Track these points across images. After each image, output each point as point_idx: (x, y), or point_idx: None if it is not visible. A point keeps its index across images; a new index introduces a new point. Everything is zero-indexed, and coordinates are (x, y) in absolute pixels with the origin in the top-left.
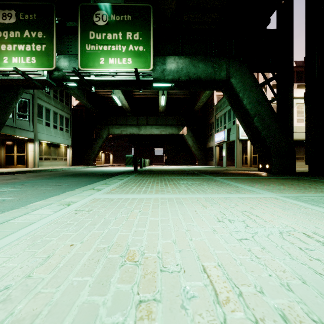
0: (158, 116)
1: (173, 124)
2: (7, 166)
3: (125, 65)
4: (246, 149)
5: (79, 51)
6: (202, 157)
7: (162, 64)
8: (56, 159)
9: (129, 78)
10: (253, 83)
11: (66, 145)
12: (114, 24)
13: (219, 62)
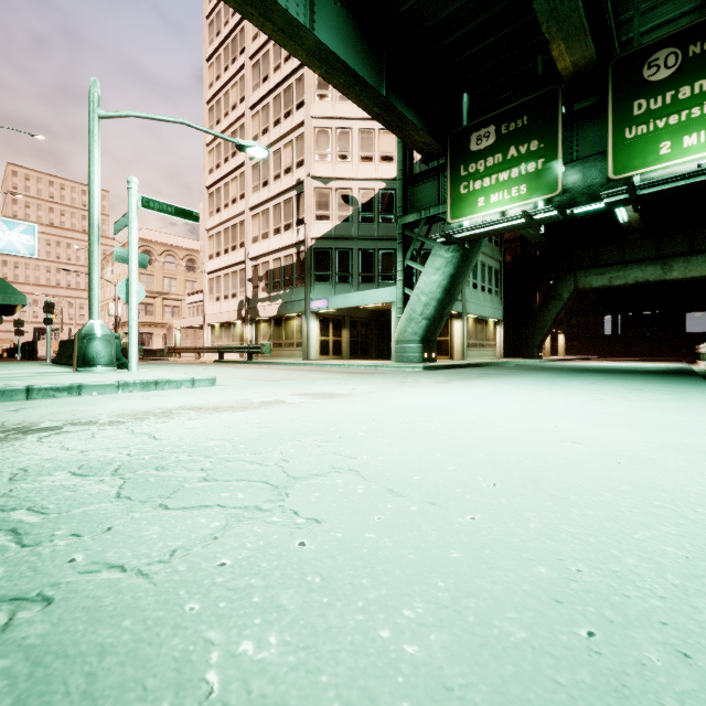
0: None
1: None
2: None
3: None
4: None
5: (609, 148)
6: None
7: None
8: (483, 345)
9: None
10: None
11: (495, 320)
12: (698, 61)
13: None
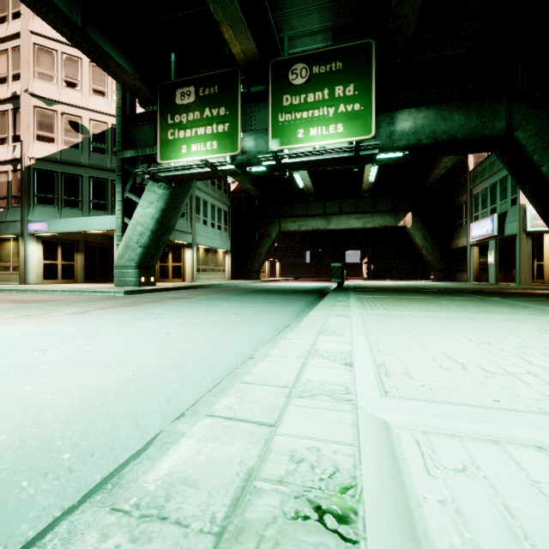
0: (359, 198)
1: (387, 210)
2: (161, 279)
3: (333, 135)
4: (540, 249)
5: (270, 125)
6: (442, 265)
7: (389, 125)
8: (213, 270)
9: (342, 155)
10: None
11: (224, 250)
12: (317, 78)
13: (492, 106)
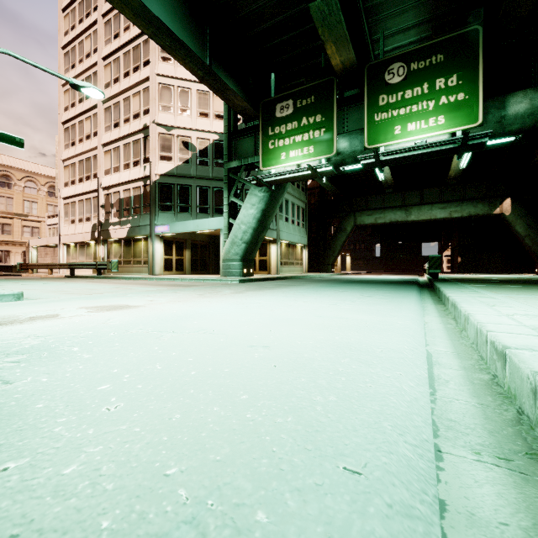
0: (443, 187)
1: (478, 197)
2: None
3: (434, 127)
4: None
5: (365, 126)
6: None
7: (499, 109)
8: (293, 263)
9: (446, 147)
10: None
11: (301, 245)
12: (416, 74)
13: None
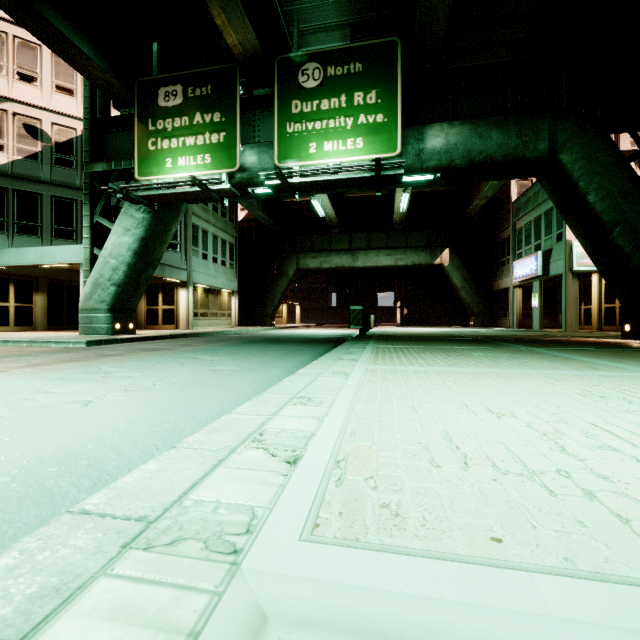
0: (390, 231)
1: (421, 246)
2: (149, 326)
3: (352, 151)
4: (587, 291)
5: (275, 137)
6: (482, 309)
7: (418, 141)
8: (216, 315)
9: (361, 174)
10: (611, 159)
11: (229, 291)
12: (333, 82)
13: (534, 123)
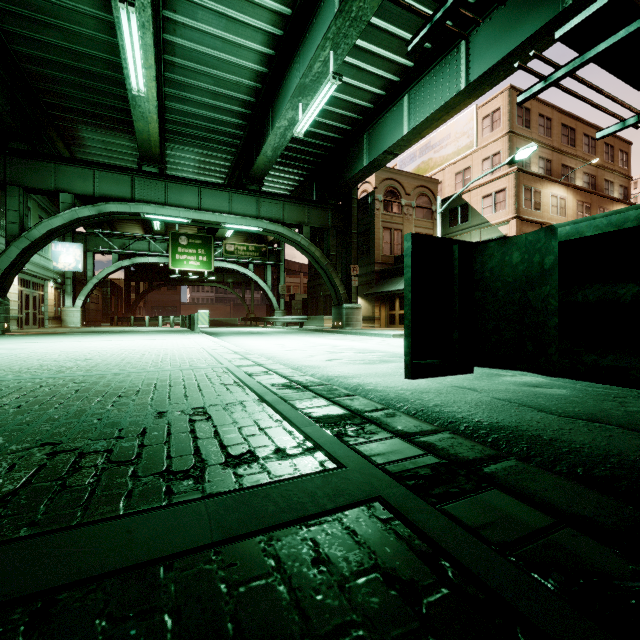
0: None
1: None
2: None
3: None
4: None
5: None
6: None
7: None
8: None
9: None
10: None
11: None
12: None
13: None
